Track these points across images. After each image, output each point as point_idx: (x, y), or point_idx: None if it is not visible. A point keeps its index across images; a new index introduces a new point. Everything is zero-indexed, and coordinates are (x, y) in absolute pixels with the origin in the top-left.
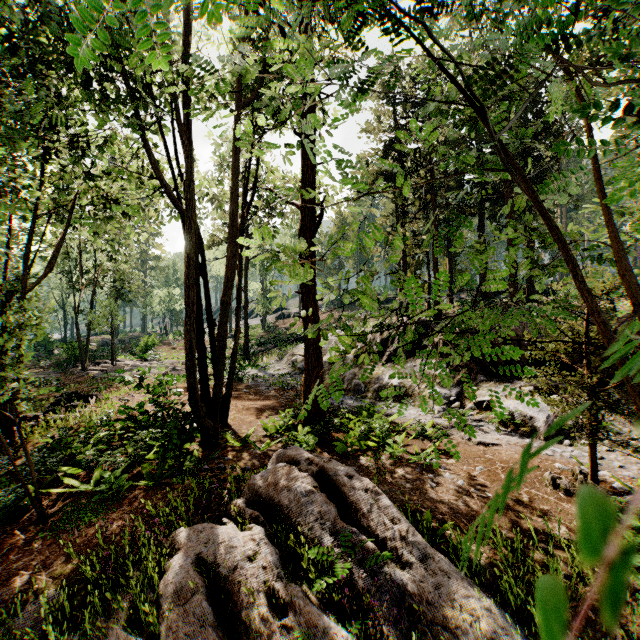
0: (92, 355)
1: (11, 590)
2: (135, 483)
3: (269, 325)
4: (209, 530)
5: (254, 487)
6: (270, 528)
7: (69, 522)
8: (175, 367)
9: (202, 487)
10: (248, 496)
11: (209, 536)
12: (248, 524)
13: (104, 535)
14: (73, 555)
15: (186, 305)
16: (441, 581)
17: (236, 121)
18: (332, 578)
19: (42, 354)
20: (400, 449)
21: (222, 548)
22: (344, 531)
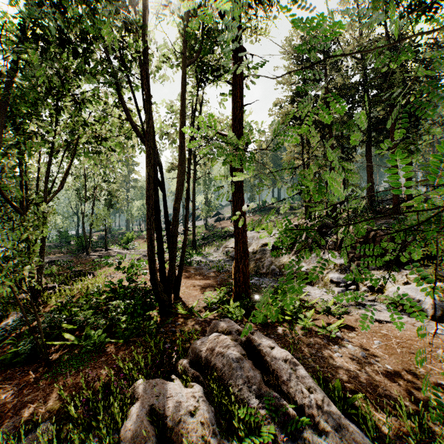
0: (93, 245)
1: (20, 418)
2: (111, 340)
3: (210, 225)
4: (160, 385)
5: (196, 350)
6: (207, 387)
7: (64, 368)
8: (145, 254)
9: (158, 346)
10: (191, 357)
11: (160, 390)
12: (190, 382)
13: (87, 380)
14: (63, 395)
15: (147, 210)
16: None
17: (184, 75)
18: (258, 437)
19: (63, 244)
20: (310, 323)
21: (170, 402)
22: (267, 395)
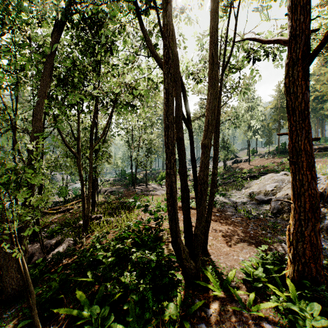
0: (139, 180)
1: None
2: (119, 327)
3: (228, 167)
4: None
5: None
6: None
7: None
8: None
9: None
10: None
11: None
12: None
13: None
14: None
15: (166, 147)
16: None
17: None
18: None
19: (122, 179)
20: None
21: None
22: None
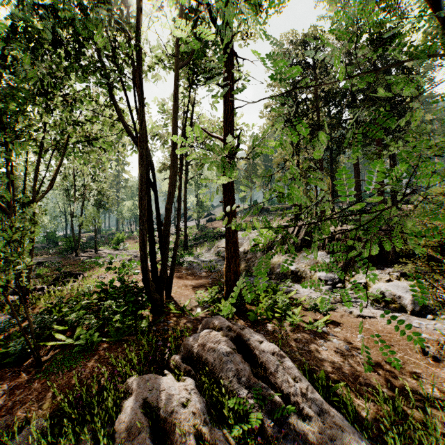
0: (83, 246)
1: (13, 417)
2: (104, 339)
3: (201, 226)
4: (153, 379)
5: (188, 346)
6: (199, 380)
7: (56, 367)
8: (136, 255)
9: (151, 344)
10: (183, 353)
11: (153, 384)
12: (183, 376)
13: (80, 378)
14: (57, 393)
15: (140, 211)
16: (336, 433)
17: (176, 78)
18: (247, 425)
19: (51, 245)
20: (297, 319)
21: (162, 395)
22: (256, 386)
